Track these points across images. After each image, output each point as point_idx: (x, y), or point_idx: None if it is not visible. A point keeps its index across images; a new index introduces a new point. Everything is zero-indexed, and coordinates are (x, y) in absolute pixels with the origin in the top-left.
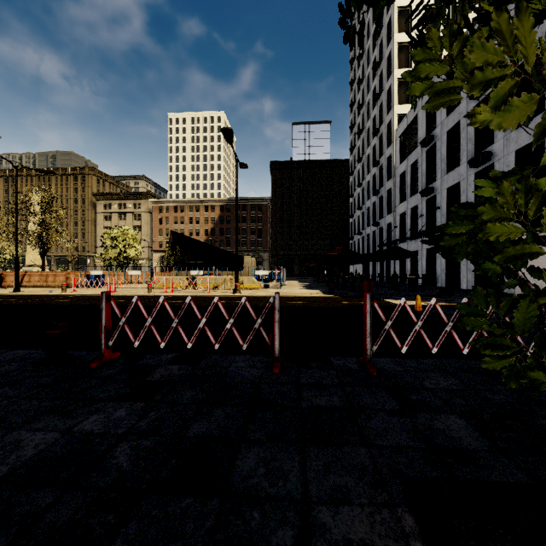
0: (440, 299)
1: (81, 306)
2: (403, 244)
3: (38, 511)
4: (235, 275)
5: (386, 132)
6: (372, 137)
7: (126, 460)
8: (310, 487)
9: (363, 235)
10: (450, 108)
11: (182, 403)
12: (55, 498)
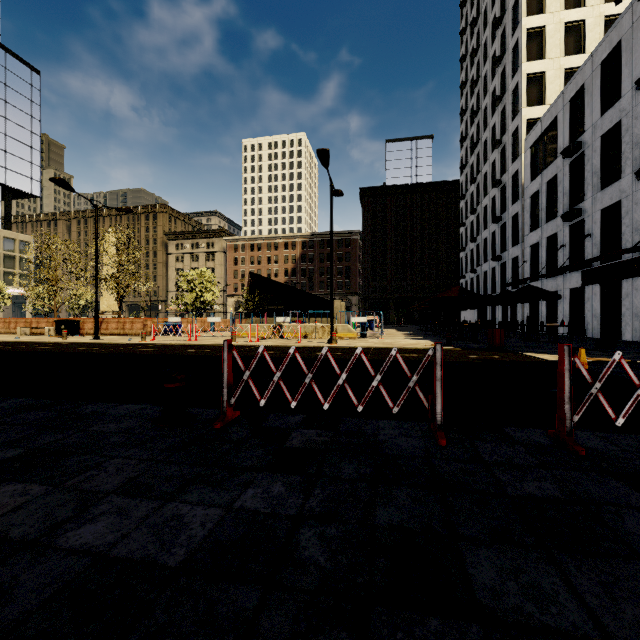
0: (601, 353)
1: (168, 356)
2: (536, 283)
3: (248, 615)
4: (331, 322)
5: (510, 143)
6: (490, 151)
7: (320, 553)
8: (602, 620)
9: (479, 272)
10: (605, 105)
11: (346, 480)
12: (260, 599)
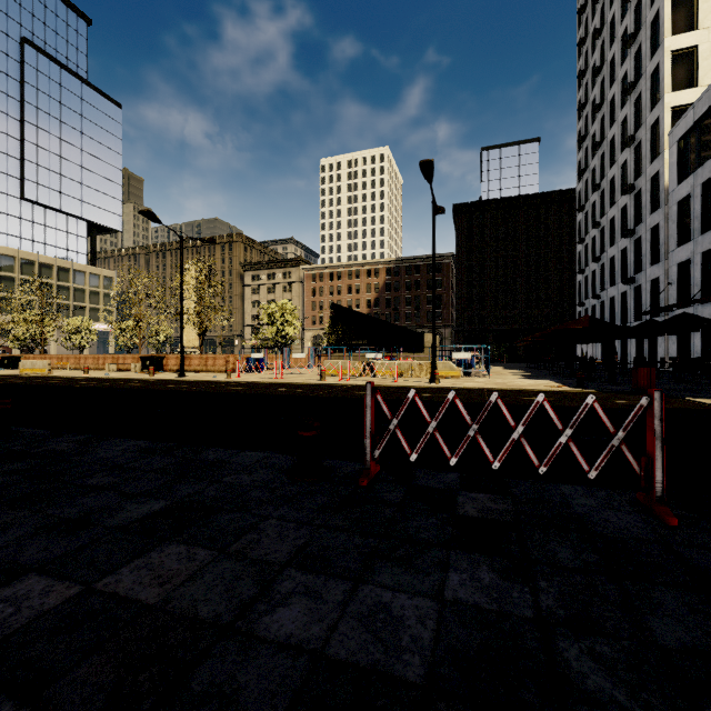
0: None
1: (263, 396)
2: (686, 310)
3: None
4: (433, 358)
5: (647, 139)
6: (620, 150)
7: (609, 684)
8: None
9: (603, 298)
10: None
11: (572, 569)
12: None
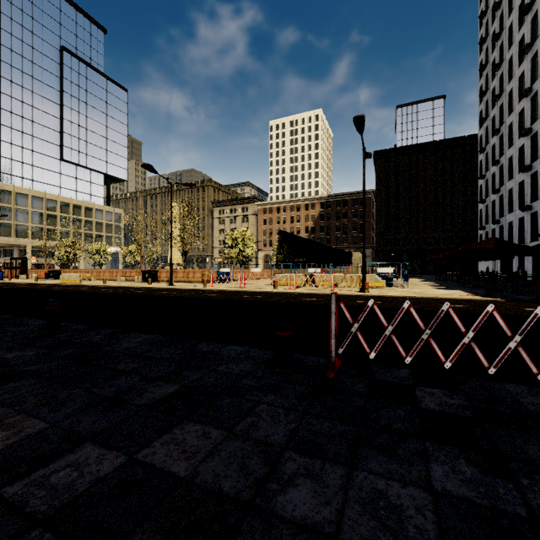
0: None
1: (233, 301)
2: None
3: None
4: (363, 272)
5: None
6: (517, 101)
7: None
8: None
9: (502, 223)
10: None
11: None
12: None
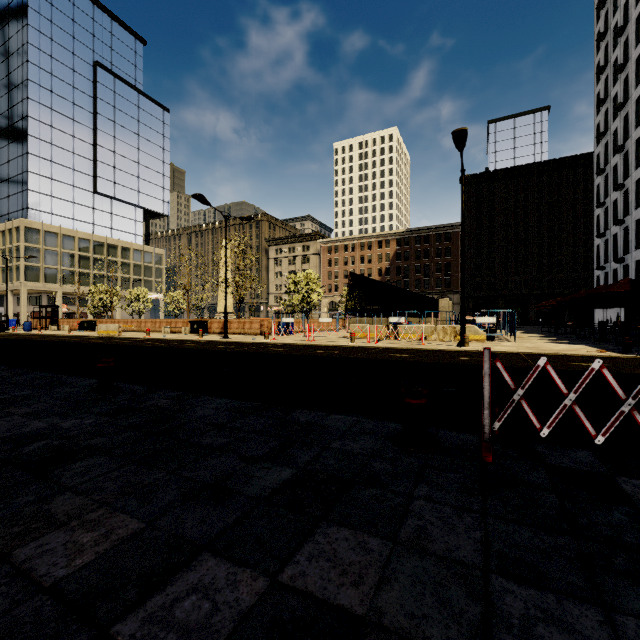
0: None
1: (308, 357)
2: None
3: None
4: (461, 322)
5: None
6: None
7: None
8: None
9: (627, 261)
10: None
11: None
12: None
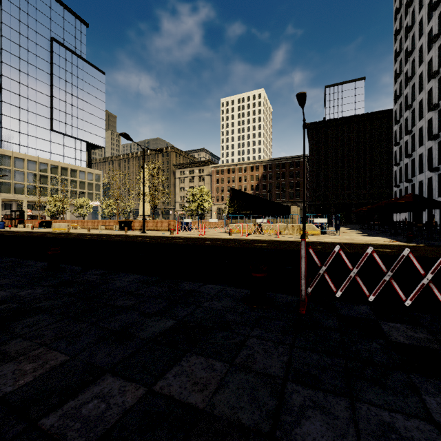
0: None
1: (199, 246)
2: None
3: None
4: (303, 222)
5: None
6: (427, 81)
7: None
8: None
9: (413, 182)
10: None
11: None
12: None
